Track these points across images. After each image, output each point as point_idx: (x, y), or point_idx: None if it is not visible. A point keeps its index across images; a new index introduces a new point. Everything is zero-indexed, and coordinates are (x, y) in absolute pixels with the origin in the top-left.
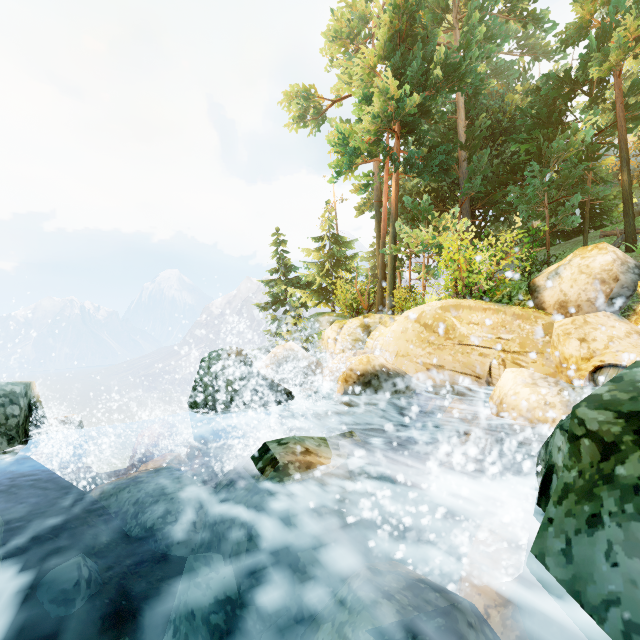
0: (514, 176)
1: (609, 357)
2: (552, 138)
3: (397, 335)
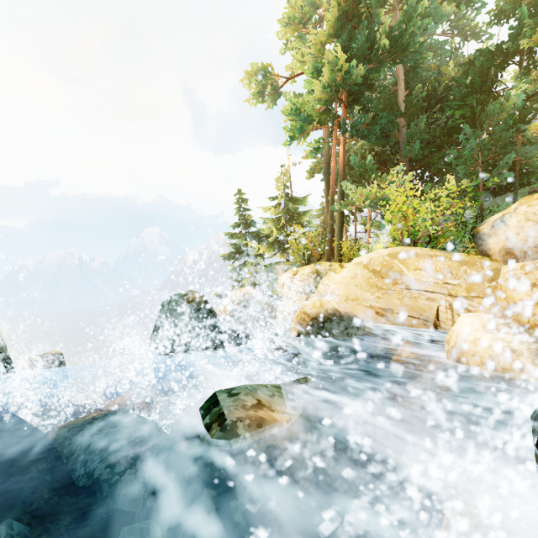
0: (450, 139)
1: None
2: (485, 104)
3: (347, 280)
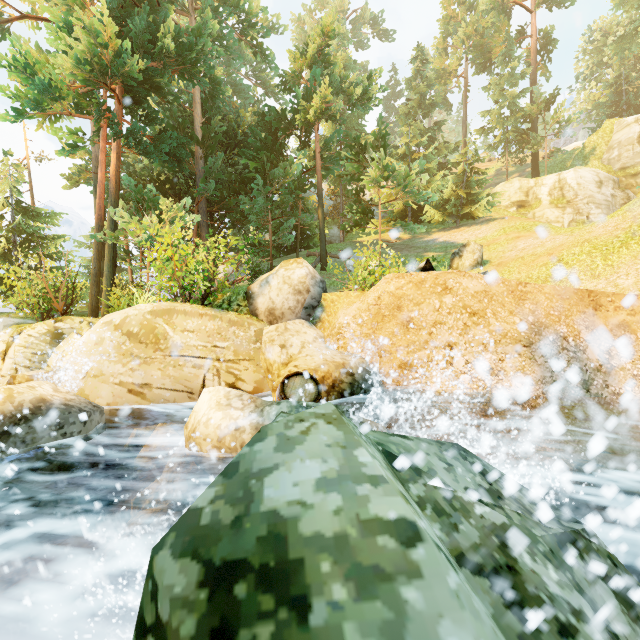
0: (245, 187)
1: (301, 361)
2: (274, 163)
3: (89, 348)
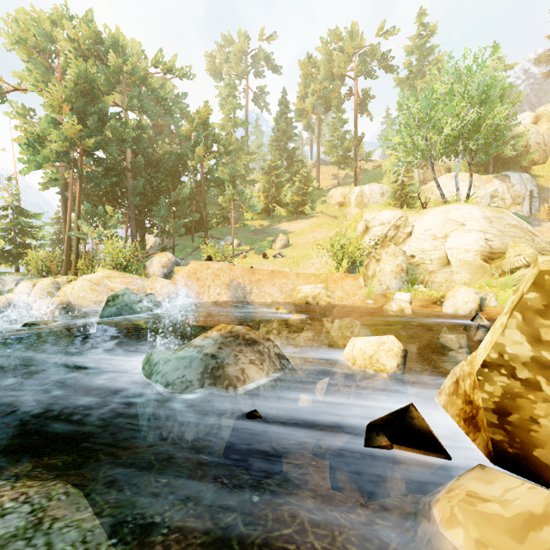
0: (157, 199)
1: (159, 292)
2: (176, 184)
3: (79, 288)
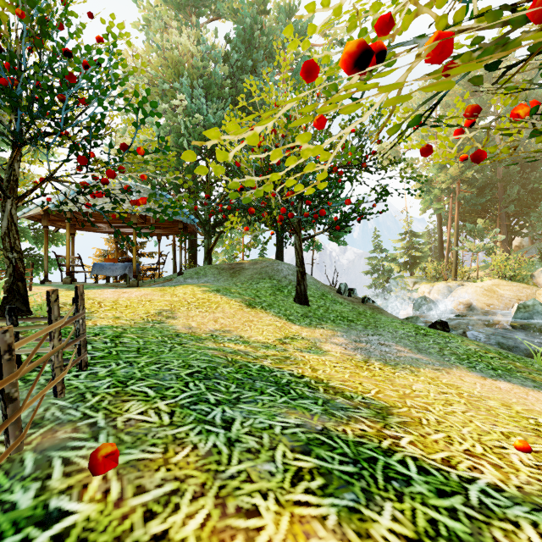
0: (535, 203)
1: None
2: None
3: (472, 292)
